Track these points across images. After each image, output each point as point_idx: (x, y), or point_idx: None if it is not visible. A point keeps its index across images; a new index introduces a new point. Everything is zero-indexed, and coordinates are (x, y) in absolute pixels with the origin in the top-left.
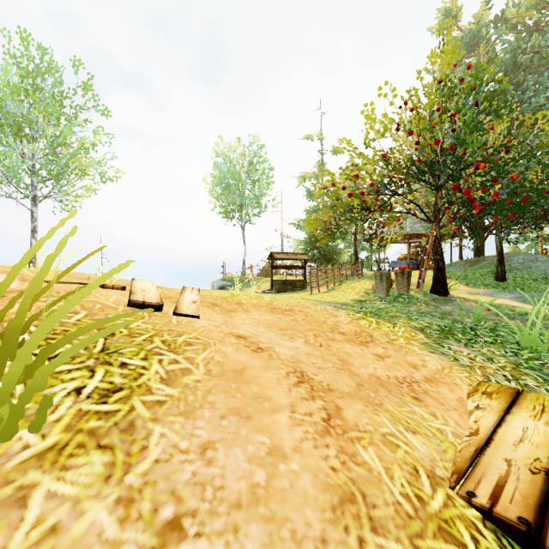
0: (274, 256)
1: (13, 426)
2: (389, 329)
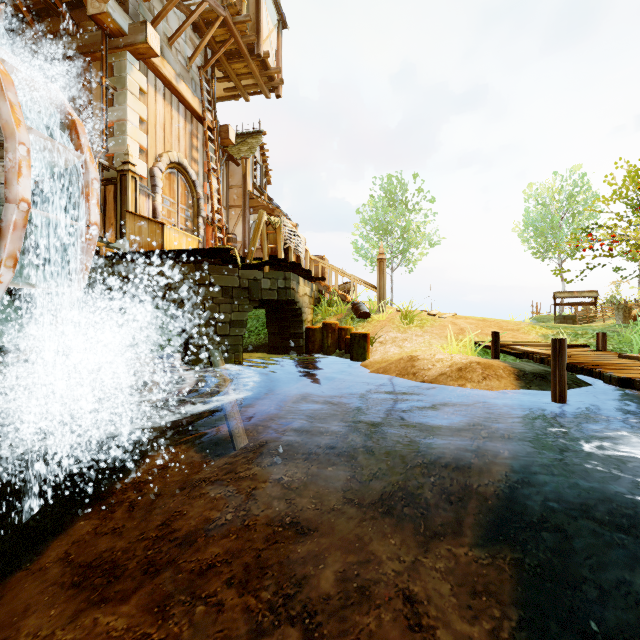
0: (554, 296)
1: (410, 323)
2: (538, 330)
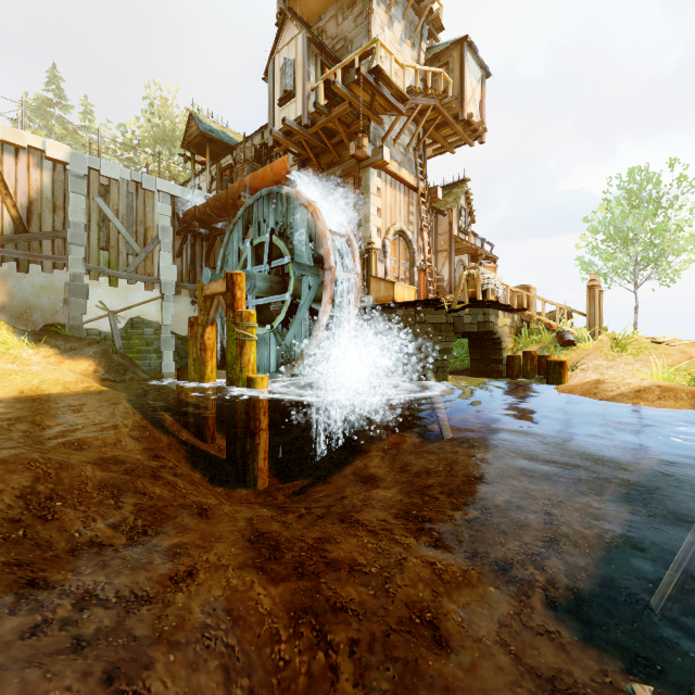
0: None
1: (622, 351)
2: None
